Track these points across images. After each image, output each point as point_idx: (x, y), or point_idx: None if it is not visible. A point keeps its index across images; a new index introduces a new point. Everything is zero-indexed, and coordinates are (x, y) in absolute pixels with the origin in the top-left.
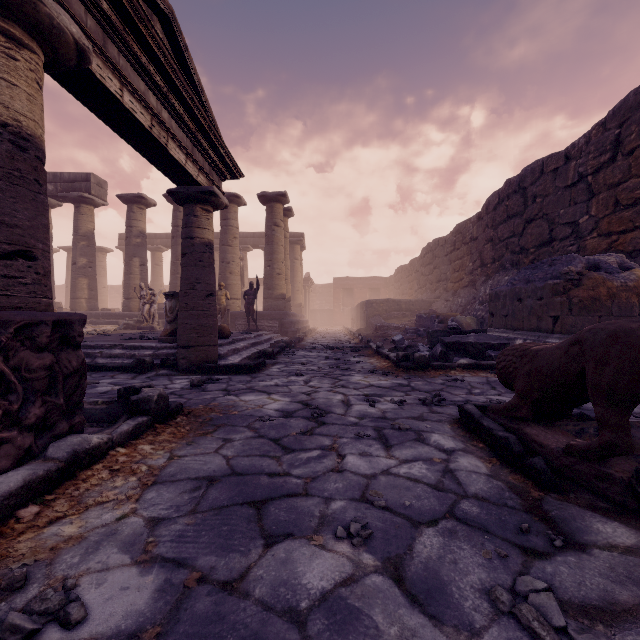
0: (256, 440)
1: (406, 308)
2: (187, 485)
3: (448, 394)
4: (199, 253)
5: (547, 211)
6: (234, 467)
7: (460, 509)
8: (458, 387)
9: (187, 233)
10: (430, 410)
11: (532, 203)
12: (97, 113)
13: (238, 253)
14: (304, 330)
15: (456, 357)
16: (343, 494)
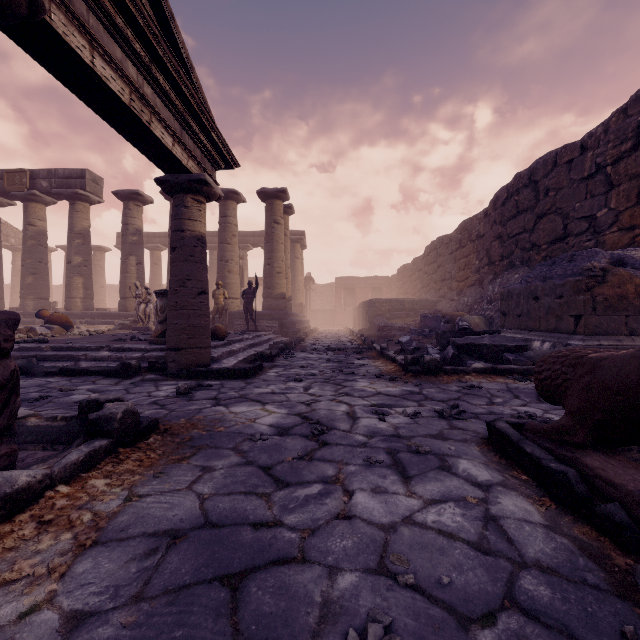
0: (242, 469)
1: (410, 308)
2: (140, 546)
3: (467, 404)
4: (190, 247)
5: (561, 205)
6: (209, 513)
7: (522, 590)
8: (476, 395)
9: (177, 225)
10: (450, 425)
11: (544, 197)
12: (66, 83)
13: (237, 251)
14: (305, 330)
15: (470, 360)
16: (353, 560)
